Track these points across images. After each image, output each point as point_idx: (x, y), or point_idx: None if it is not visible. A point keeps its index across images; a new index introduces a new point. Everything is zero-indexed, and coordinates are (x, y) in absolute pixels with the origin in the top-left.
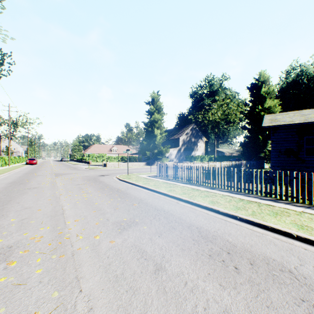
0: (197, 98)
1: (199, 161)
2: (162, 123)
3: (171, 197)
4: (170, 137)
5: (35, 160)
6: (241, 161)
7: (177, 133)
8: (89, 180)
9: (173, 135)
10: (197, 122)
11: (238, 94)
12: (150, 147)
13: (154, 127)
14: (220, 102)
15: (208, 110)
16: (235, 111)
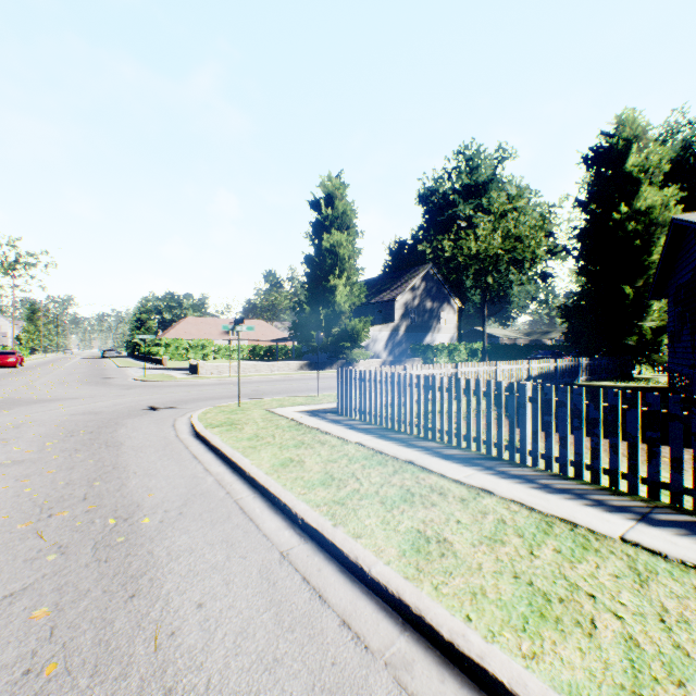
0: (438, 203)
1: (445, 358)
2: (353, 257)
3: (456, 671)
4: (373, 297)
5: (15, 355)
6: (577, 359)
7: (389, 287)
8: (69, 435)
9: (380, 292)
10: (438, 261)
11: (536, 194)
12: (321, 321)
13: (330, 267)
14: (502, 205)
15: (465, 231)
16: (539, 229)
